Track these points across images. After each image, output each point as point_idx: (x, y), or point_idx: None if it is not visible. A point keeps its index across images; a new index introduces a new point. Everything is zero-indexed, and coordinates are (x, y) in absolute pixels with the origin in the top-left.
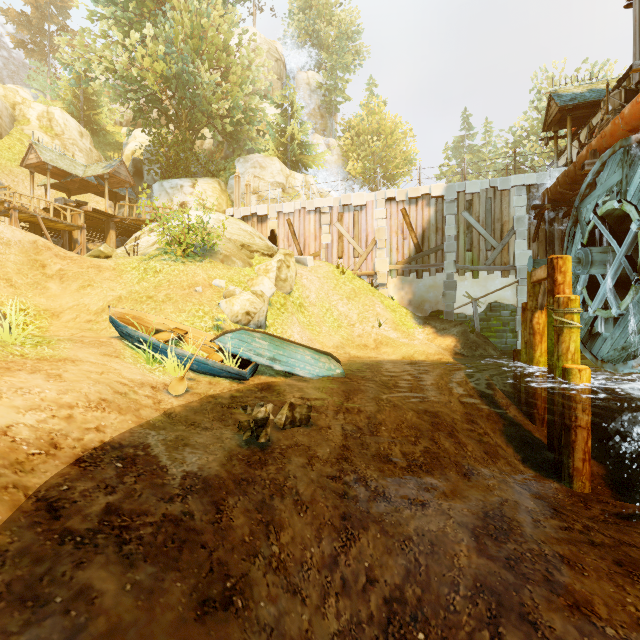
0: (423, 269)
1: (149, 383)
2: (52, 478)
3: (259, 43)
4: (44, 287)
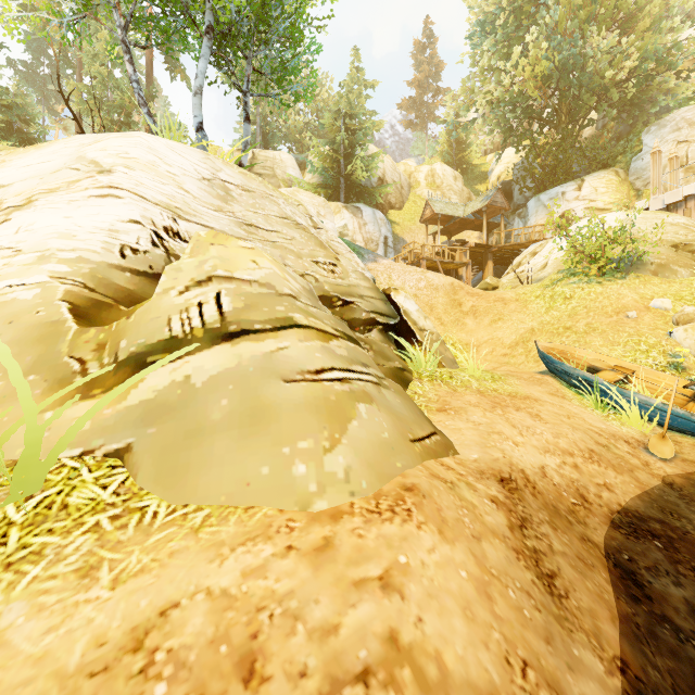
0: None
1: (618, 435)
2: (605, 539)
3: None
4: (462, 323)
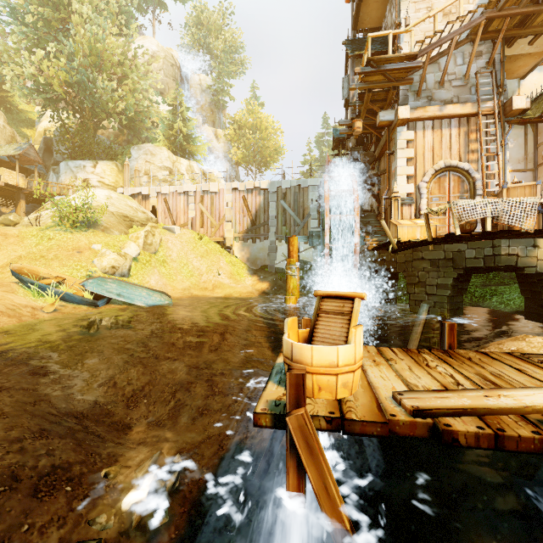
0: (256, 237)
1: (31, 306)
2: None
3: (157, 51)
4: None
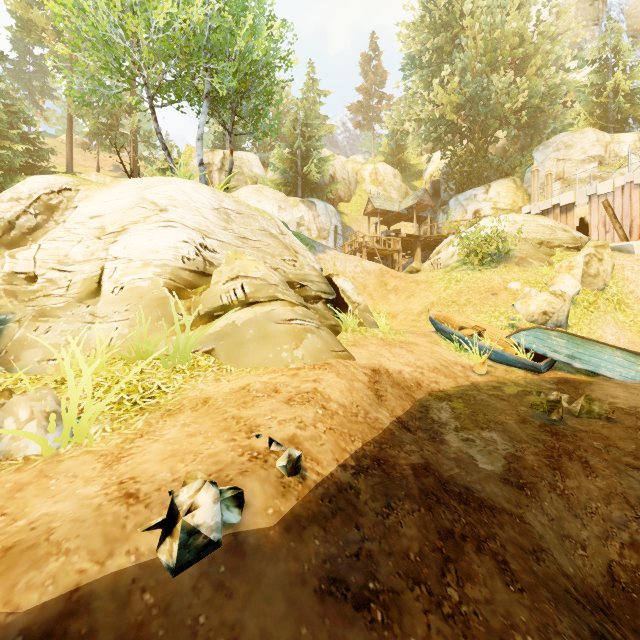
0: None
1: (459, 363)
2: (422, 398)
3: None
4: (387, 298)
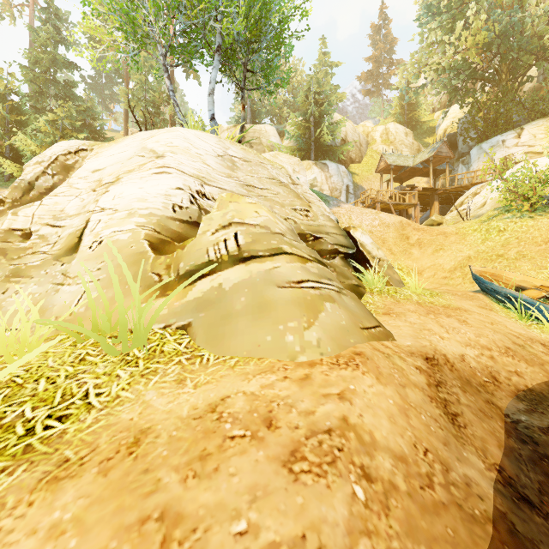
0: None
1: (536, 339)
2: (508, 406)
3: None
4: (409, 253)
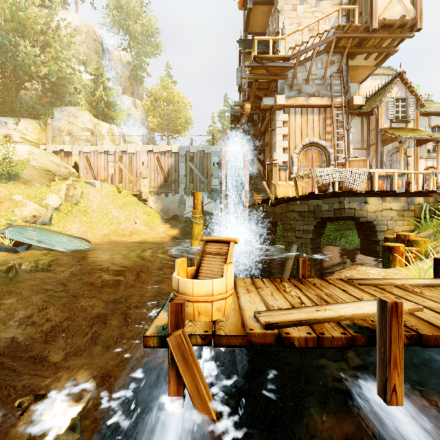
0: (168, 192)
1: None
2: None
3: (80, 25)
4: None
